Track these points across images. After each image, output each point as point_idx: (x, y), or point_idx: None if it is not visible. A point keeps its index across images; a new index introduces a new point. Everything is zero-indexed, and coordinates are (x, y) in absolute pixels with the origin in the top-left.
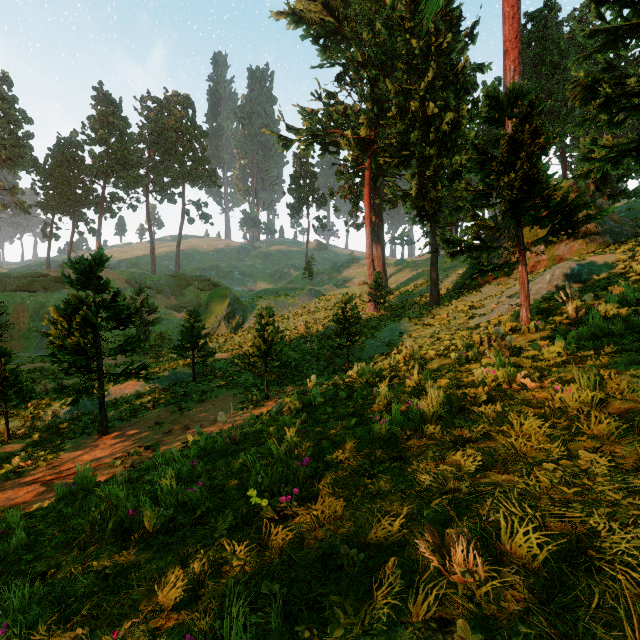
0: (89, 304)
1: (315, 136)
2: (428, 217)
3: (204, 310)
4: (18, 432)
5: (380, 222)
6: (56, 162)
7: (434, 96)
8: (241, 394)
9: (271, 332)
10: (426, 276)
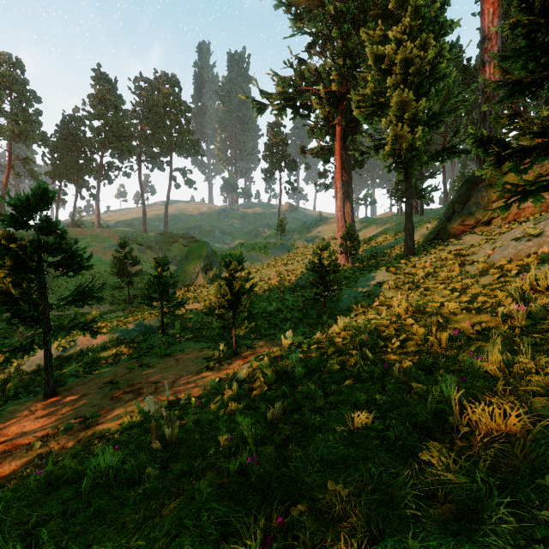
0: (24, 245)
1: (287, 100)
2: (404, 165)
3: (184, 262)
4: None
5: (349, 179)
6: (61, 136)
7: (411, 38)
8: (208, 348)
9: (240, 280)
10: (393, 230)
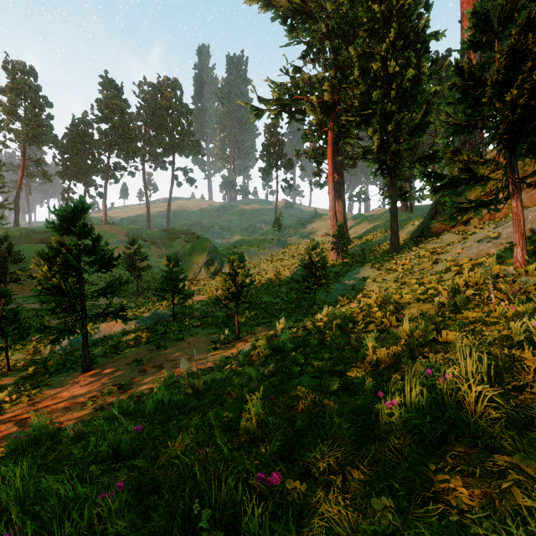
0: (70, 248)
1: (283, 106)
2: (388, 170)
3: (187, 258)
4: (18, 365)
5: (341, 179)
6: (71, 138)
7: (395, 56)
8: (214, 334)
9: (242, 276)
10: (383, 227)
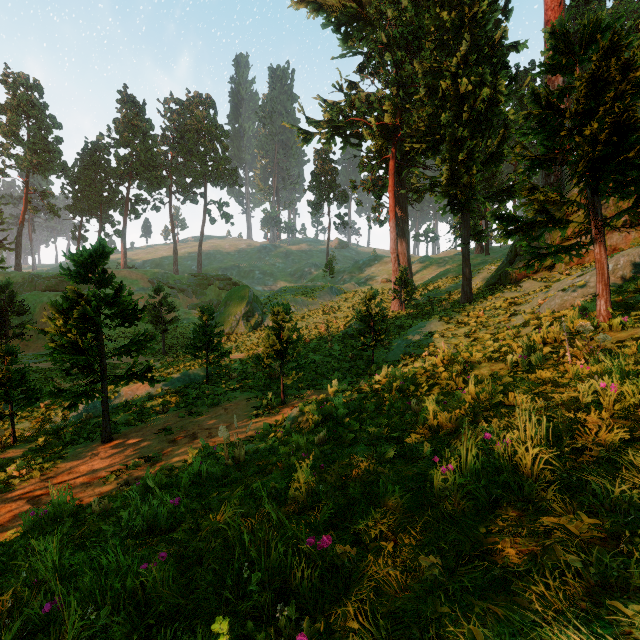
0: (88, 299)
1: (336, 128)
2: (460, 206)
3: (223, 309)
4: (25, 435)
5: (405, 216)
6: (84, 166)
7: (467, 73)
8: (256, 398)
9: (288, 330)
10: (454, 272)
